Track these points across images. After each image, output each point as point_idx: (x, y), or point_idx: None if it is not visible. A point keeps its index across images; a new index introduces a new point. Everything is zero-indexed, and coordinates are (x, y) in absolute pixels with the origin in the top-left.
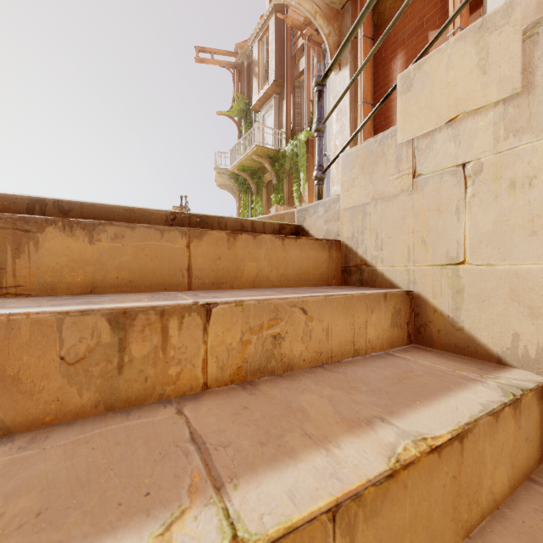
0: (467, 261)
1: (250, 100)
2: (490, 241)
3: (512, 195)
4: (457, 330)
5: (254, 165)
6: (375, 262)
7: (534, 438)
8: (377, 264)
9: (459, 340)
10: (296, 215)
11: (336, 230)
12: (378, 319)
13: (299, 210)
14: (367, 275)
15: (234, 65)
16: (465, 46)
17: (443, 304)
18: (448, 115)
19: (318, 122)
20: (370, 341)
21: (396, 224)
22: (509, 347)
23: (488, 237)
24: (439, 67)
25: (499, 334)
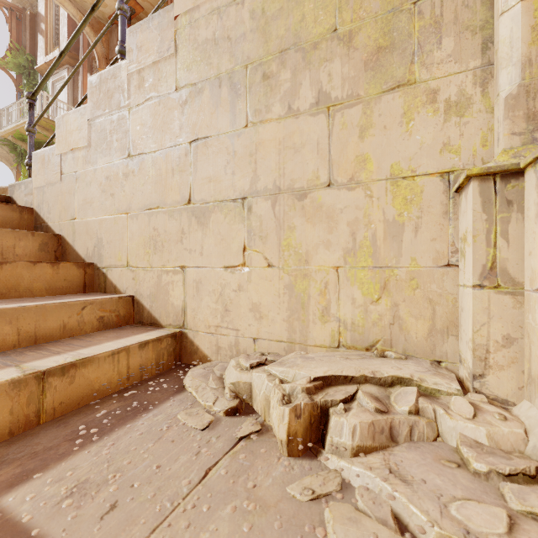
0: (77, 218)
1: (36, 58)
2: (82, 208)
3: (87, 189)
4: (74, 251)
5: (38, 136)
6: (48, 221)
7: (73, 281)
8: (49, 222)
9: (75, 256)
10: (9, 189)
11: (31, 201)
12: (27, 245)
13: (11, 186)
14: (45, 229)
15: (9, 6)
16: (75, 117)
17: (70, 239)
18: (71, 147)
19: (28, 125)
20: (18, 255)
21: (56, 199)
22: (86, 254)
23: (82, 206)
24: (69, 122)
25: (84, 249)
